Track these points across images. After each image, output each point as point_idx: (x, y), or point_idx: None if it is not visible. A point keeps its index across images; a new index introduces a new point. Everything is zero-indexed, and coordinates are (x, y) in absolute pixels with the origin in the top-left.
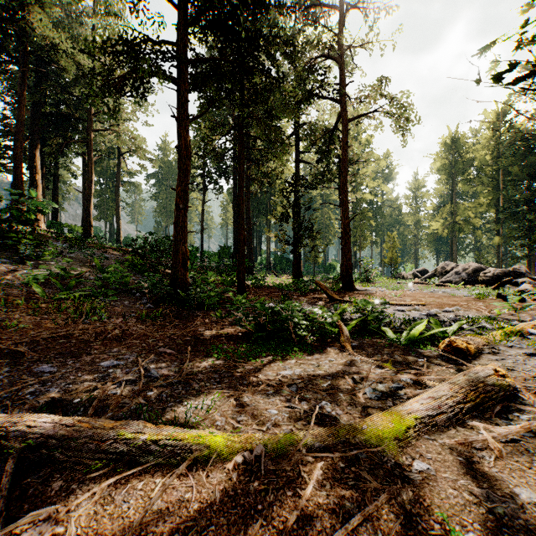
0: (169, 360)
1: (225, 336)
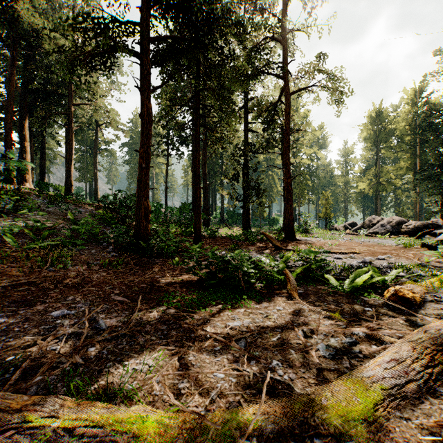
0: (121, 309)
1: (179, 282)
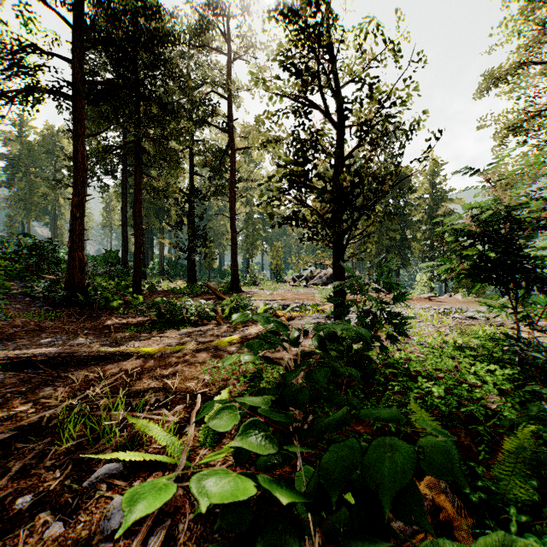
0: (95, 336)
1: (132, 325)
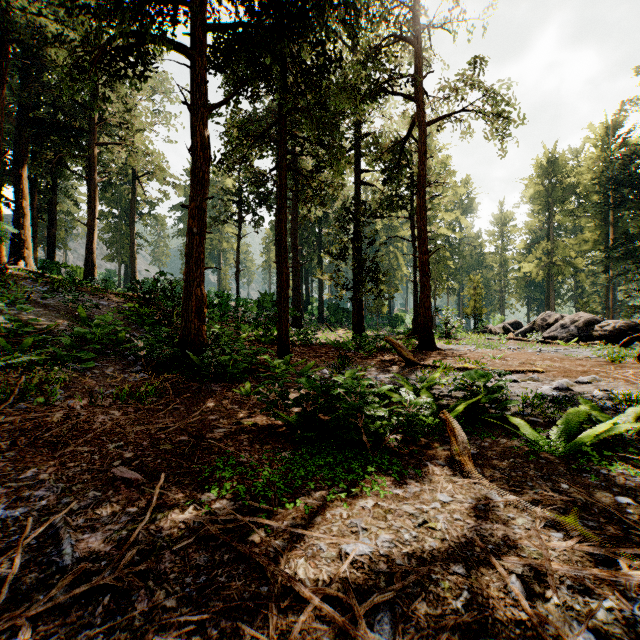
0: (123, 501)
1: (250, 430)
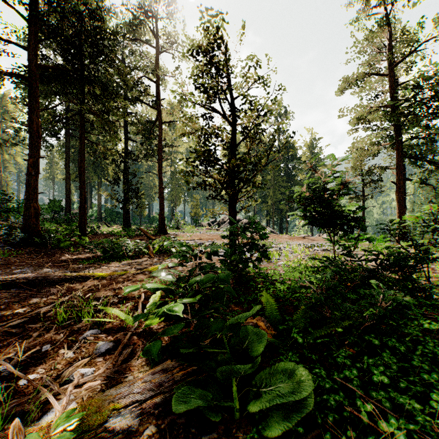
0: (56, 267)
1: (82, 259)
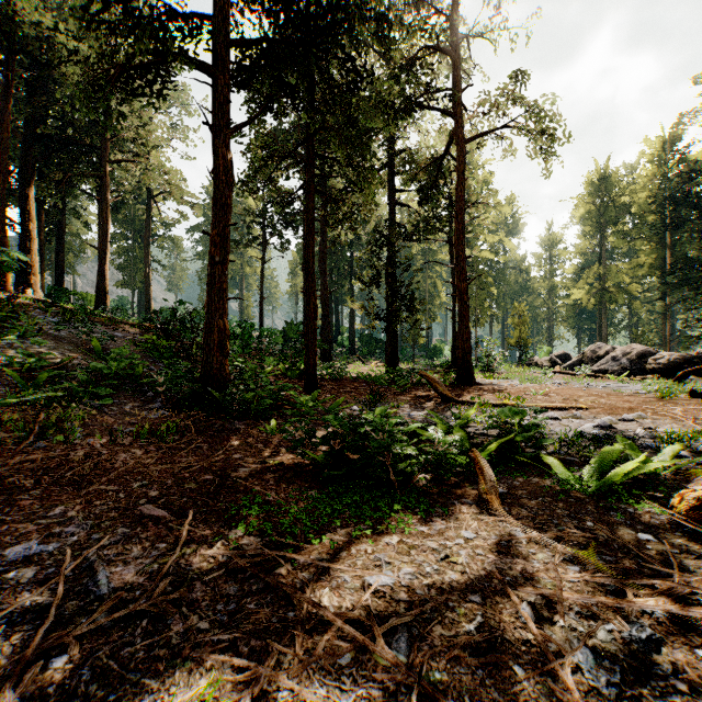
0: (152, 537)
1: (276, 469)
